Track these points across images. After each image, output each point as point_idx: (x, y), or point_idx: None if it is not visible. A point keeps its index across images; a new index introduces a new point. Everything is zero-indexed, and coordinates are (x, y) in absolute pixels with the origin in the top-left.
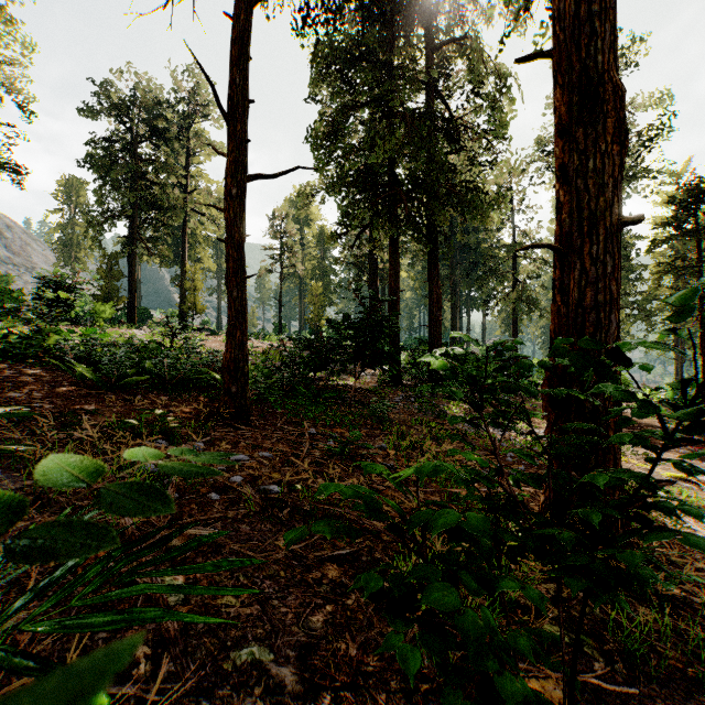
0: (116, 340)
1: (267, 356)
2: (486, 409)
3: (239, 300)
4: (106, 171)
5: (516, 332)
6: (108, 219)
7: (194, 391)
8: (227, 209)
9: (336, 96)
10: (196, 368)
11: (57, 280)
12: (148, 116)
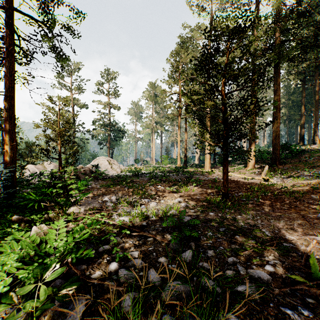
0: None
1: None
2: None
3: None
4: None
5: None
6: None
7: None
8: None
9: None
10: None
11: None
12: None
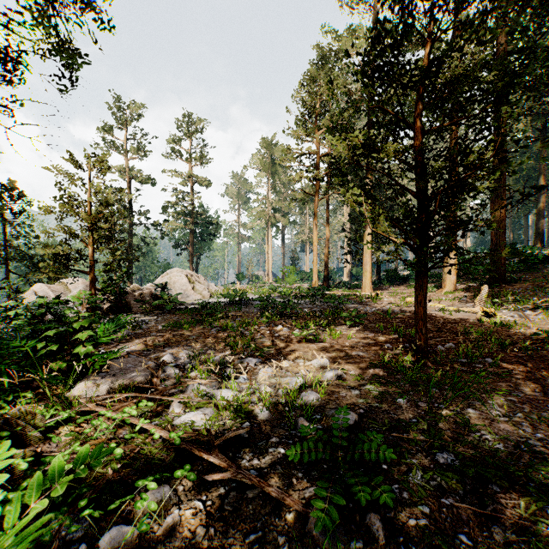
0: None
1: None
2: None
3: None
4: None
5: None
6: None
7: None
8: None
9: None
10: None
11: None
12: None
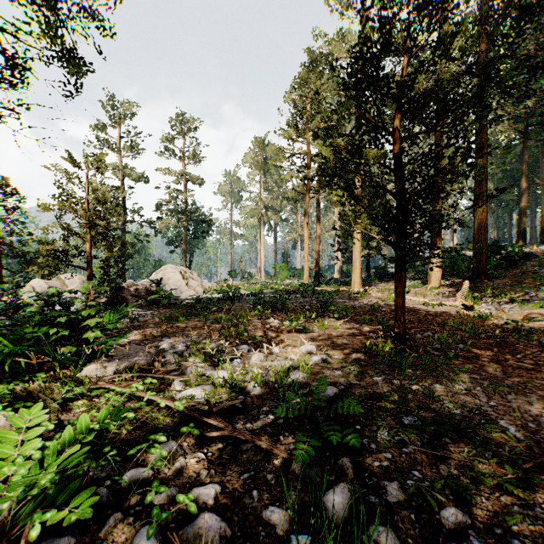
0: None
1: None
2: None
3: None
4: None
5: None
6: None
7: None
8: None
9: None
10: None
11: None
12: None
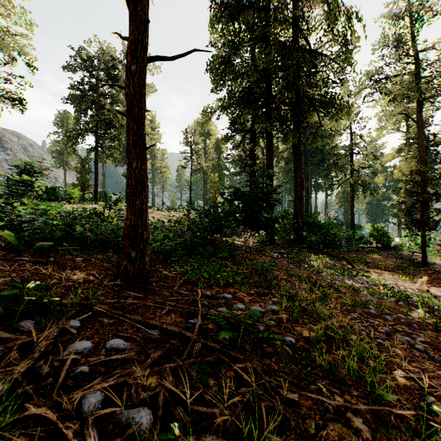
0: (65, 211)
1: (179, 222)
2: (340, 262)
3: (138, 169)
4: (80, 104)
5: (353, 206)
6: (80, 134)
7: (109, 252)
8: (127, 84)
9: (227, 35)
10: (115, 232)
11: (29, 168)
12: (106, 68)
